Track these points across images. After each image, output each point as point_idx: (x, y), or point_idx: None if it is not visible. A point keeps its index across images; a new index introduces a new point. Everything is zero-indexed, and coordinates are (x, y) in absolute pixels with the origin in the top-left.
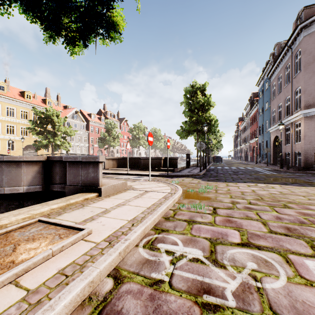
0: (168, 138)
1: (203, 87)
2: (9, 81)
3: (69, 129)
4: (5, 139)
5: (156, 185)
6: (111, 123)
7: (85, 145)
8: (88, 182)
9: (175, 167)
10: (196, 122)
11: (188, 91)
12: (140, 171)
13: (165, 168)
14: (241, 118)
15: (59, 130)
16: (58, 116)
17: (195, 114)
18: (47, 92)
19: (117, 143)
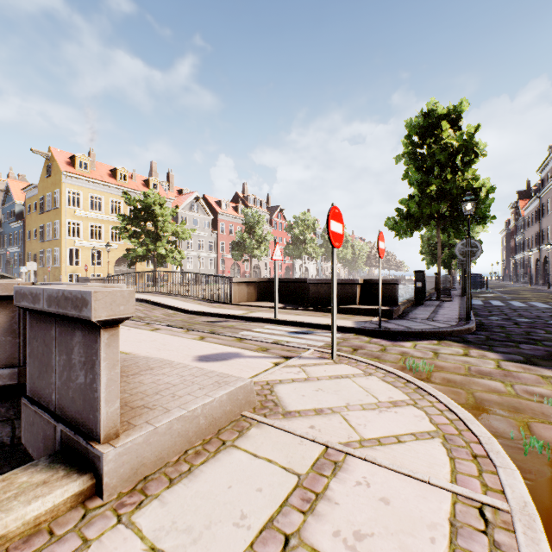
0: (379, 230)
1: (456, 111)
2: (94, 155)
3: (180, 228)
4: (88, 248)
5: (361, 393)
6: (254, 215)
7: (212, 256)
8: (70, 405)
9: (393, 303)
10: (438, 195)
11: (416, 127)
12: (306, 312)
13: (366, 307)
14: (523, 192)
15: (164, 230)
16: (162, 205)
17: (435, 178)
18: (152, 169)
19: (264, 252)
